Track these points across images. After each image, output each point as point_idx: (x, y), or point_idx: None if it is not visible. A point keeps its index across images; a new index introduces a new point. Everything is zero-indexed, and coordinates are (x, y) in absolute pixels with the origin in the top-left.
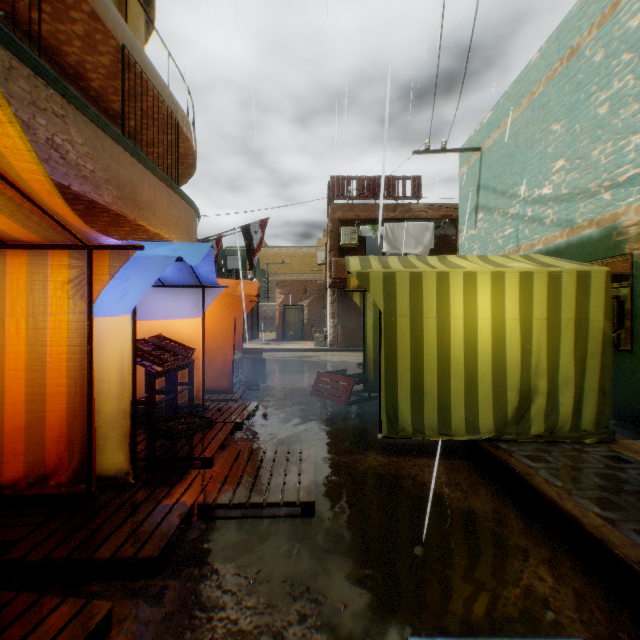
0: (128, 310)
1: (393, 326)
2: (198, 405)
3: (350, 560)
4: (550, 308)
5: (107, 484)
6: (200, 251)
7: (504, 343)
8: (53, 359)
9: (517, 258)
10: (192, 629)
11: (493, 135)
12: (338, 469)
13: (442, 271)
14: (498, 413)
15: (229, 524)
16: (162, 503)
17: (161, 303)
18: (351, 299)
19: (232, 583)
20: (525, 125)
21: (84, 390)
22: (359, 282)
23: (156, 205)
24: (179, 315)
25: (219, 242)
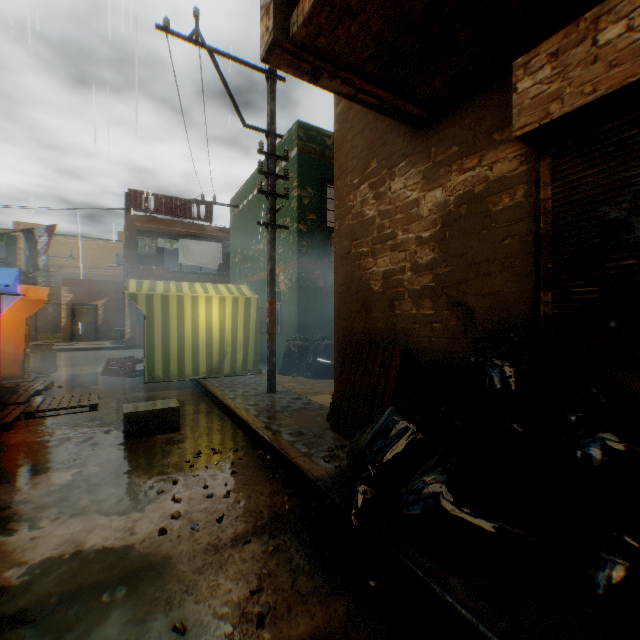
0: None
1: (152, 323)
2: None
3: (115, 415)
4: (234, 314)
5: None
6: (12, 275)
7: (212, 331)
8: None
9: (232, 287)
10: (40, 433)
11: (244, 201)
12: (116, 399)
13: (180, 295)
14: (209, 365)
15: (48, 418)
16: (3, 414)
17: None
18: None
19: (56, 426)
20: (255, 205)
21: None
22: None
23: None
24: None
25: None
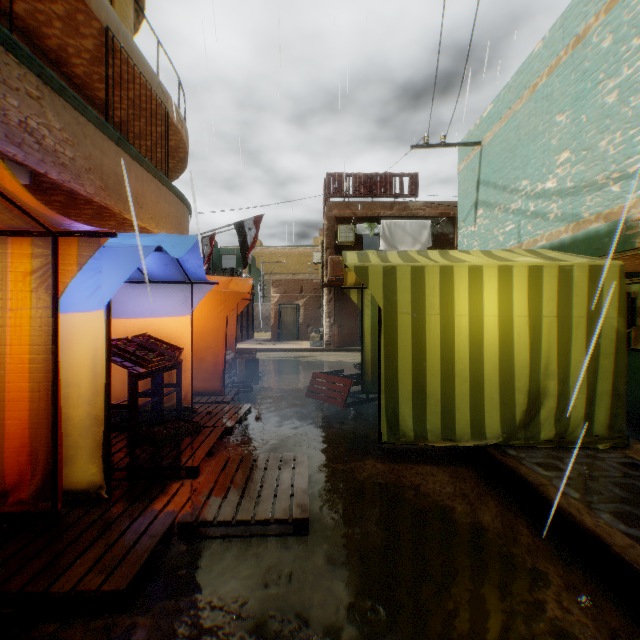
0: (101, 305)
1: (393, 324)
2: (186, 408)
3: (348, 588)
4: (561, 305)
5: (78, 499)
6: (186, 243)
7: (512, 342)
8: (14, 360)
9: (522, 253)
10: None
11: (493, 129)
12: (335, 478)
13: (446, 265)
14: (505, 417)
15: (213, 545)
16: (138, 521)
17: (147, 300)
18: (347, 298)
19: (212, 620)
20: (527, 117)
21: (49, 395)
22: (356, 279)
23: (144, 198)
24: (166, 313)
25: (213, 239)
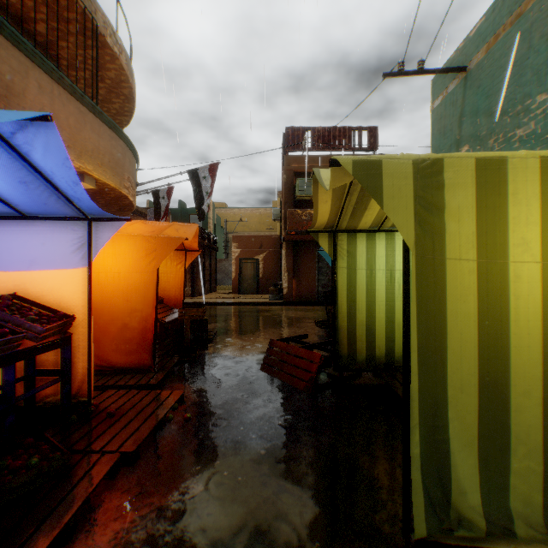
0: None
1: (437, 282)
2: (83, 403)
3: None
4: None
5: None
6: (3, 115)
7: None
8: None
9: None
10: None
11: (486, 46)
12: None
13: None
14: None
15: None
16: None
17: (23, 244)
18: (306, 252)
19: None
20: (547, 12)
21: None
22: (330, 216)
23: (55, 119)
24: (52, 263)
25: (170, 193)
